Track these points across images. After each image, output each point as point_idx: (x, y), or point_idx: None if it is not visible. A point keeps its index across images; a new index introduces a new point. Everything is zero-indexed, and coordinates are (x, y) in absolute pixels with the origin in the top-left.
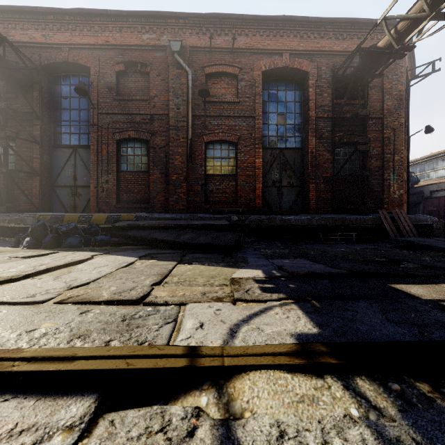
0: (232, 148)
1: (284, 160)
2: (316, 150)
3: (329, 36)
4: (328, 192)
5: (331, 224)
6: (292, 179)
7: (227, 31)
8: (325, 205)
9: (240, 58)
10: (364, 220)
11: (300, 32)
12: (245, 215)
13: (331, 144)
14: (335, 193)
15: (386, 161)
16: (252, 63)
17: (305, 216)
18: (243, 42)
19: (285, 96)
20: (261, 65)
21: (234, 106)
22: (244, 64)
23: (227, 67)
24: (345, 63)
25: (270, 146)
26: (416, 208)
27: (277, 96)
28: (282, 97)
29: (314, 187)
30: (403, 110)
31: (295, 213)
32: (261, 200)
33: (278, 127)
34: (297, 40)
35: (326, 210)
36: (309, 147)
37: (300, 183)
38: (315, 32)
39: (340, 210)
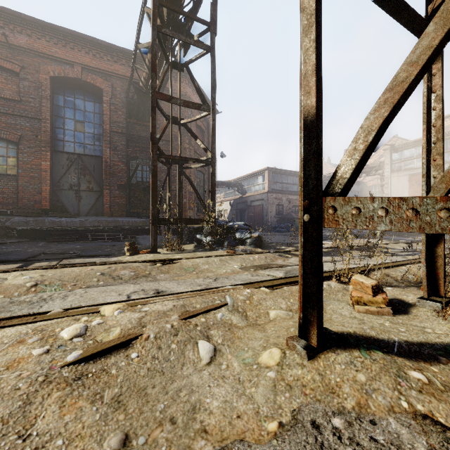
0: (13, 147)
1: (83, 166)
2: (111, 160)
3: (122, 62)
4: (123, 198)
5: (104, 225)
6: (92, 184)
7: (3, 24)
8: (120, 209)
9: (23, 57)
10: (136, 223)
11: (92, 50)
12: (7, 217)
13: (125, 157)
14: (131, 199)
15: (173, 176)
16: (37, 65)
17: (80, 219)
18: (24, 41)
19: (83, 105)
20: (48, 69)
21: (14, 104)
22: (27, 64)
23: (4, 62)
24: (128, 90)
25: (66, 150)
26: (244, 214)
27: (75, 103)
28: (80, 106)
29: (108, 193)
30: (187, 138)
31: (76, 215)
32: (48, 202)
33: (76, 133)
34: (90, 57)
35: (120, 213)
36: (104, 157)
37: (100, 188)
38: (108, 55)
39: (133, 214)
